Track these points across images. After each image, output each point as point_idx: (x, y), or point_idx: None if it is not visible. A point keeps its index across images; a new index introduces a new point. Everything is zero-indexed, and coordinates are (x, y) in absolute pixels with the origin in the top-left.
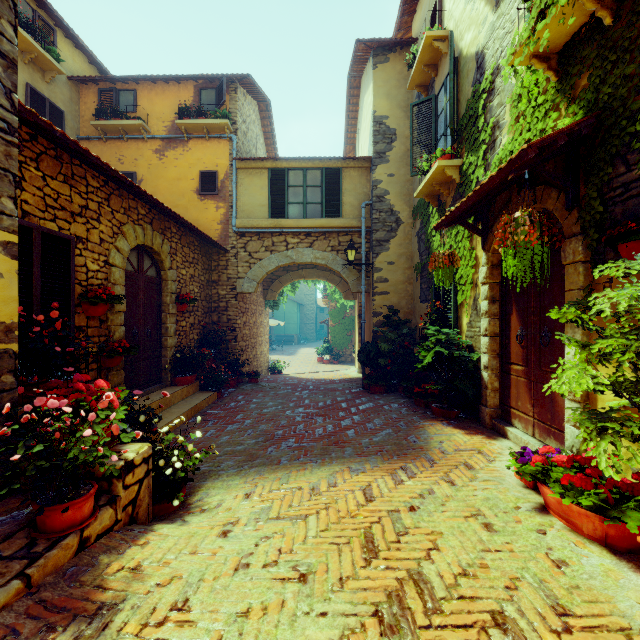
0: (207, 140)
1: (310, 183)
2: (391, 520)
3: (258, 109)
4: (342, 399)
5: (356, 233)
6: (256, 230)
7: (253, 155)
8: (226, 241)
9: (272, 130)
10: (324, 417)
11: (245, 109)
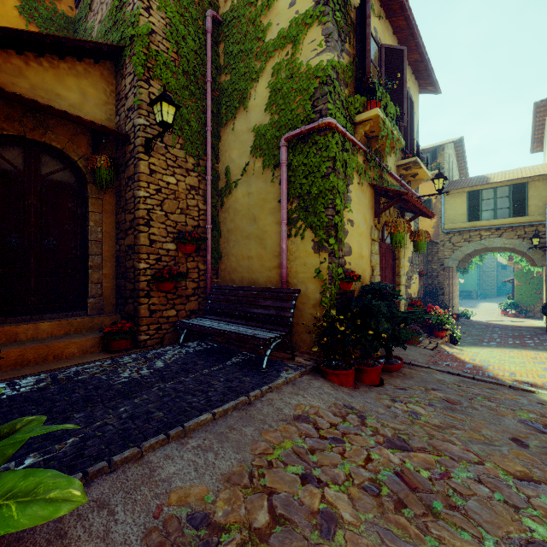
0: (425, 182)
1: (499, 196)
2: (545, 357)
3: (453, 143)
4: (526, 334)
5: (540, 224)
6: (458, 230)
7: (450, 177)
8: (437, 237)
9: (463, 151)
10: (513, 339)
11: (447, 154)
